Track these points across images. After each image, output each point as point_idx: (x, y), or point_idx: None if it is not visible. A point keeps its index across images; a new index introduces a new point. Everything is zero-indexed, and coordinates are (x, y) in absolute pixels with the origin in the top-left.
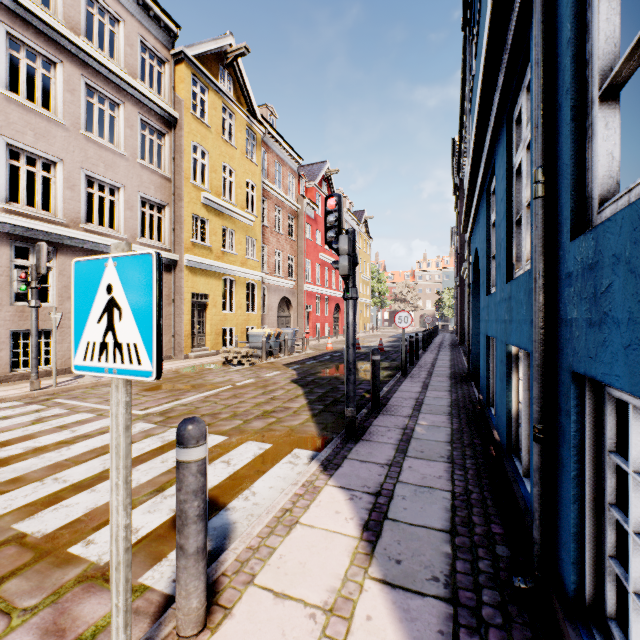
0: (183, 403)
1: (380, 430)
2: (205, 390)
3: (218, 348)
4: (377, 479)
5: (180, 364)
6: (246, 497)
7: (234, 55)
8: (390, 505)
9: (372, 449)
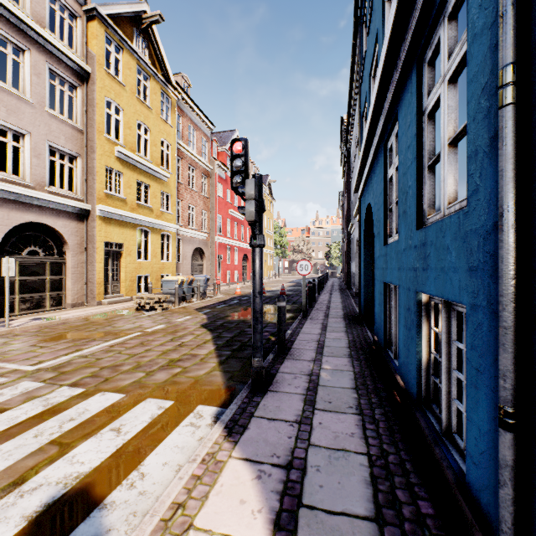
0: (84, 354)
1: (287, 378)
2: (111, 338)
3: (133, 294)
4: (287, 443)
5: (91, 311)
6: (131, 483)
7: (149, 21)
8: (304, 482)
9: (280, 402)
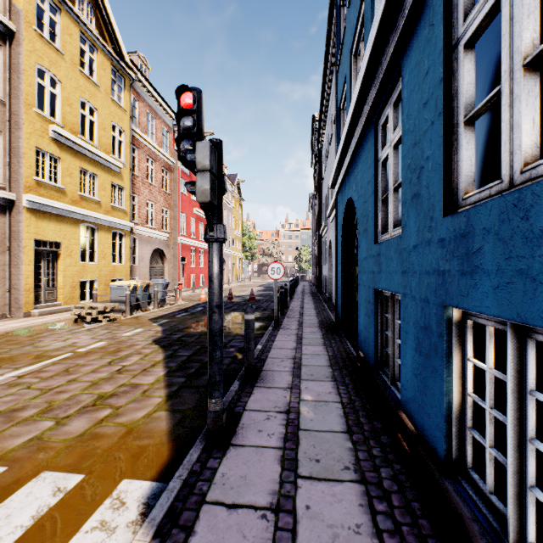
0: None
1: (257, 419)
2: (26, 364)
3: (74, 302)
4: None
5: (13, 325)
6: None
7: None
8: None
9: (247, 467)
